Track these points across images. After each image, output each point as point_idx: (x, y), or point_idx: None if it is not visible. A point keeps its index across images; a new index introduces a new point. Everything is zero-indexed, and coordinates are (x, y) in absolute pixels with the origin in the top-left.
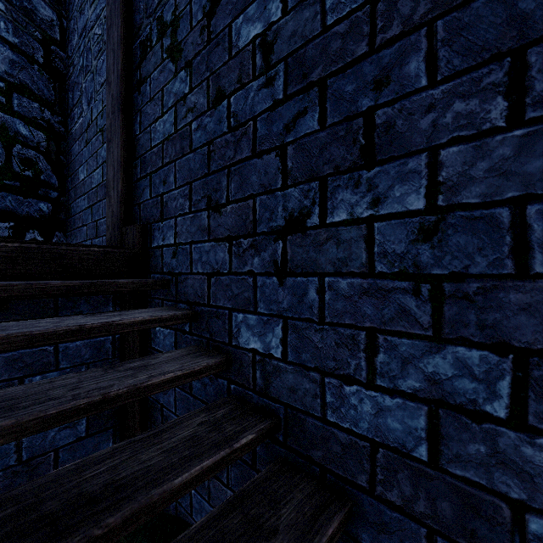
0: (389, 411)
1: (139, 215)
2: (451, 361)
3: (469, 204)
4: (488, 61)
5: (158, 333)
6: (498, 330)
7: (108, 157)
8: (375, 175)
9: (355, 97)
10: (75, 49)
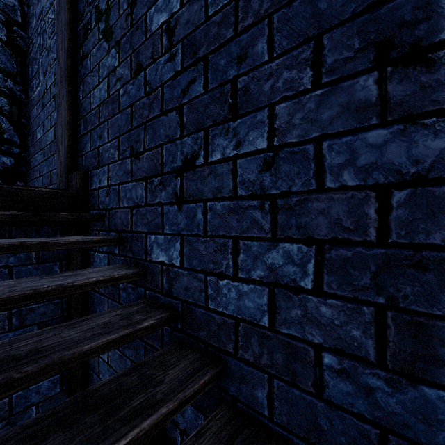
0: (246, 295)
1: (82, 165)
2: (282, 254)
3: (292, 143)
4: (302, 43)
5: (96, 257)
6: (307, 229)
7: (57, 118)
8: (238, 125)
9: (225, 68)
10: (33, 30)
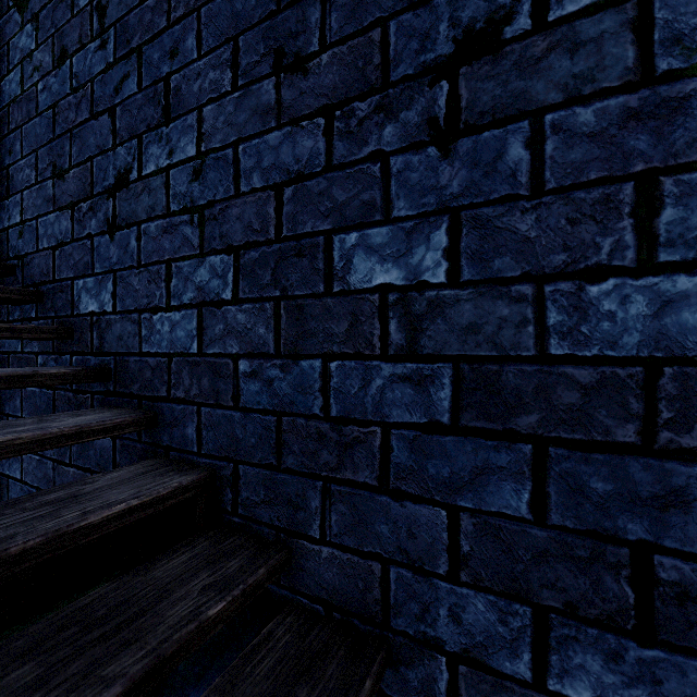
0: (178, 324)
1: None
2: (208, 269)
3: (216, 149)
4: (224, 43)
5: None
6: (228, 237)
7: None
8: (171, 130)
9: (159, 64)
10: None
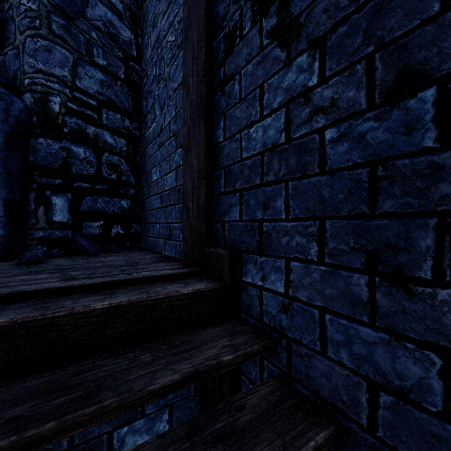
0: None
1: (223, 235)
2: None
3: None
4: None
5: None
6: None
7: (185, 166)
8: None
9: None
10: (148, 61)
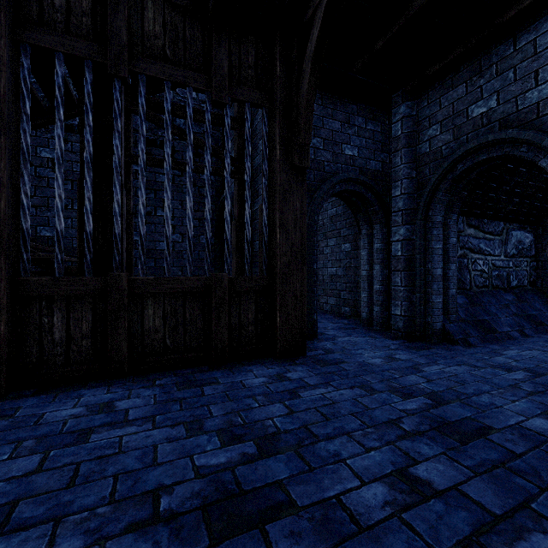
0: None
1: None
2: None
3: None
4: None
5: None
6: None
7: None
8: None
9: None
10: None
